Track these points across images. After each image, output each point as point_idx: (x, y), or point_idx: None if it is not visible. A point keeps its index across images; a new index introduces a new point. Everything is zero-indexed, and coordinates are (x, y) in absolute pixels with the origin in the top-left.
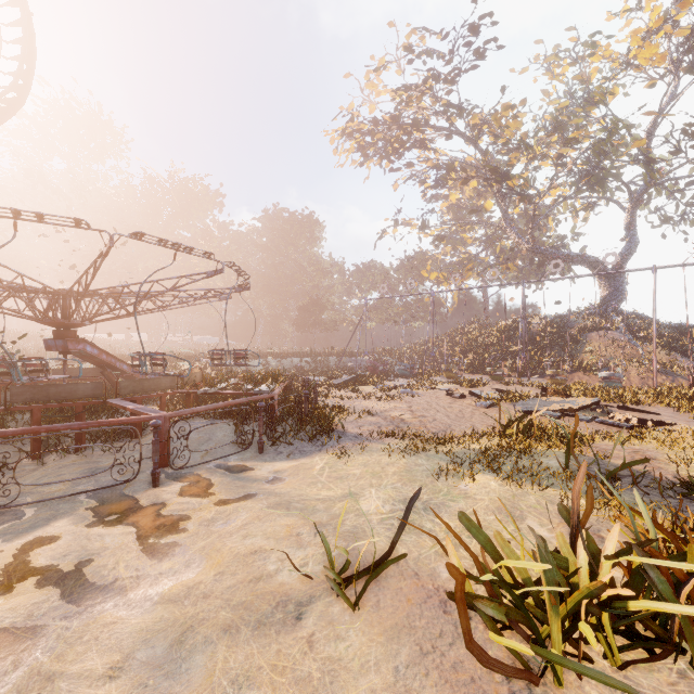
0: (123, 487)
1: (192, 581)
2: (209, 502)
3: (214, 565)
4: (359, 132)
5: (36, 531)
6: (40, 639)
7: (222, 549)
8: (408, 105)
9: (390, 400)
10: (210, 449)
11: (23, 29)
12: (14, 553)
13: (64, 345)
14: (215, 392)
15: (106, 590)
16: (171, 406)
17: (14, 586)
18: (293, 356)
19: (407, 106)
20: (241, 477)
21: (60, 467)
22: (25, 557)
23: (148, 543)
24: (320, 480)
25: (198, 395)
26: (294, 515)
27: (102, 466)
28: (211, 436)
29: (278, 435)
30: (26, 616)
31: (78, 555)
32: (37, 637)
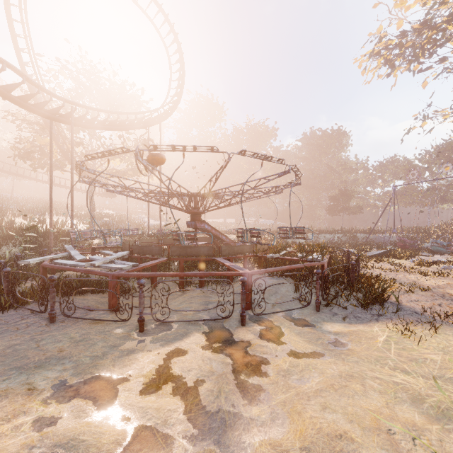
0: (223, 320)
1: (279, 444)
2: (282, 350)
3: (297, 432)
4: (386, 49)
5: (176, 343)
6: (168, 451)
7: (303, 413)
8: (442, 4)
9: (439, 276)
10: (279, 302)
11: (179, 63)
12: (164, 357)
13: (195, 224)
14: (278, 257)
15: (212, 418)
16: (249, 263)
17: (161, 386)
18: (327, 232)
19: (441, 6)
20: (305, 331)
21: (191, 297)
22: (168, 363)
23: (240, 379)
24: (389, 356)
25: (266, 258)
26: (373, 398)
27: (212, 301)
28: (277, 290)
29: (329, 296)
30: (163, 420)
31: (196, 373)
32: (167, 447)
